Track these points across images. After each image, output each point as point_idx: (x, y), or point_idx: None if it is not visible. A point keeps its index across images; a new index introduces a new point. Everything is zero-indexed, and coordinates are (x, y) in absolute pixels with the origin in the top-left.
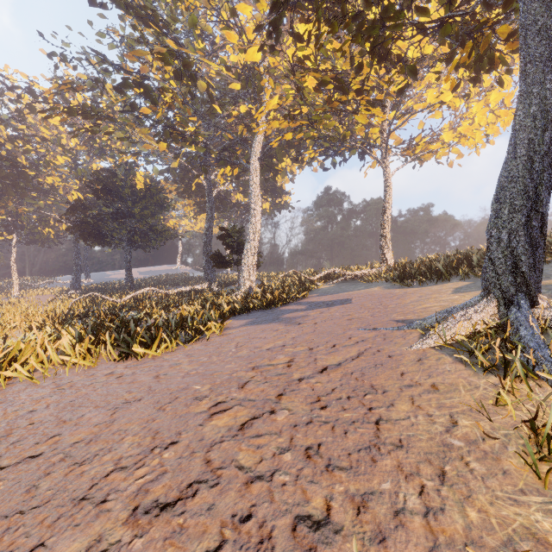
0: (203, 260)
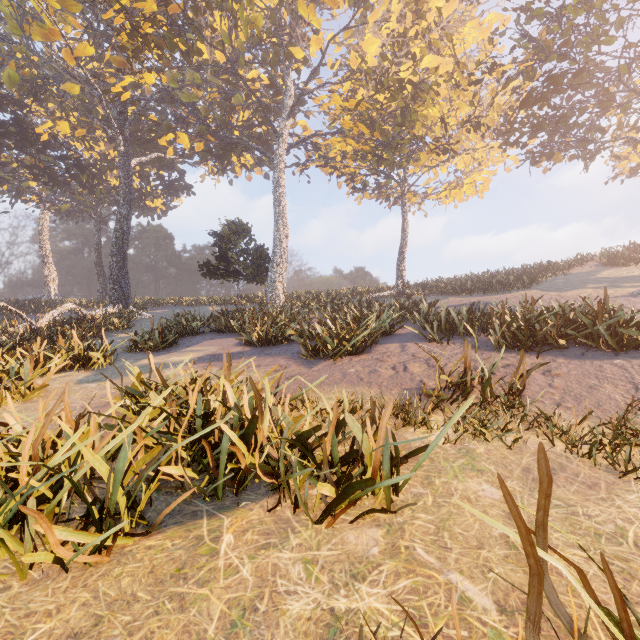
0: (114, 268)
